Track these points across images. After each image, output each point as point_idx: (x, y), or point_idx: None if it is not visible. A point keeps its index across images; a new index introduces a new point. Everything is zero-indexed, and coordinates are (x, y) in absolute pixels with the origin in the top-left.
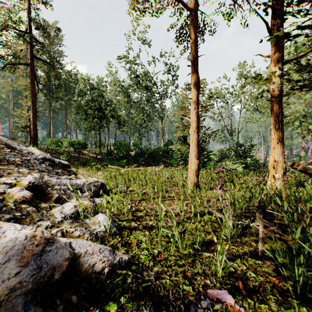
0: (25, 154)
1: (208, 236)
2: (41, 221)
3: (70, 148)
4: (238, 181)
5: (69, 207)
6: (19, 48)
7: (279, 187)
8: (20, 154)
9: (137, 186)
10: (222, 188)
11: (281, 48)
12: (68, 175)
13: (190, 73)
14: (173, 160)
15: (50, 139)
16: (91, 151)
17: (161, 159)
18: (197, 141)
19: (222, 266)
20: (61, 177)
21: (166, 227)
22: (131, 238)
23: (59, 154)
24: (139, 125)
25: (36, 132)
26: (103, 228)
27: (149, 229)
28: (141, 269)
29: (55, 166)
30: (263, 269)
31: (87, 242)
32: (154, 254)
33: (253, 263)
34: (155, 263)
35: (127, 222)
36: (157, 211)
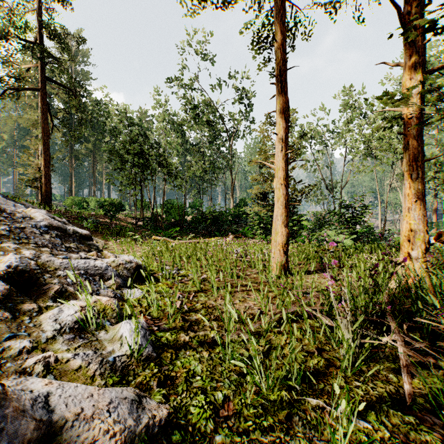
0: (18, 219)
1: (310, 361)
2: (14, 338)
3: (99, 211)
4: (350, 260)
5: (72, 310)
6: (25, 67)
7: (417, 272)
8: (10, 220)
9: (192, 269)
10: (331, 276)
11: (421, 49)
12: (87, 251)
13: (274, 96)
14: (247, 228)
15: (71, 198)
16: (129, 215)
17: (230, 226)
18: (286, 199)
19: (343, 429)
20: (71, 256)
21: (239, 343)
22: (177, 366)
23: (82, 219)
24: (199, 177)
25: (50, 188)
26: (127, 350)
27: (209, 346)
28: (190, 441)
29: (67, 238)
30: (423, 436)
31: (86, 388)
32: (217, 401)
33: (400, 422)
34: (217, 424)
35: (173, 332)
36: (223, 312)
